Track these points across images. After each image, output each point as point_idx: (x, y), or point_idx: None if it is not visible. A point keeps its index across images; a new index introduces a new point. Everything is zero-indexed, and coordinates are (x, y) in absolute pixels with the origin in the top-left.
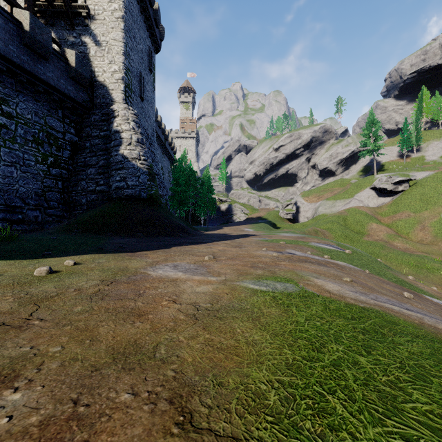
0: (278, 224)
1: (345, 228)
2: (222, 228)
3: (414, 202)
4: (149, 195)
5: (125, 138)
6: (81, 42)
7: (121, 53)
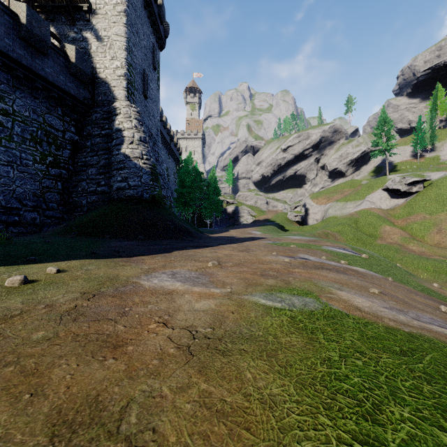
0: (286, 227)
1: (357, 231)
2: (228, 231)
3: (430, 203)
4: (152, 196)
5: (127, 136)
6: (82, 38)
7: (123, 48)
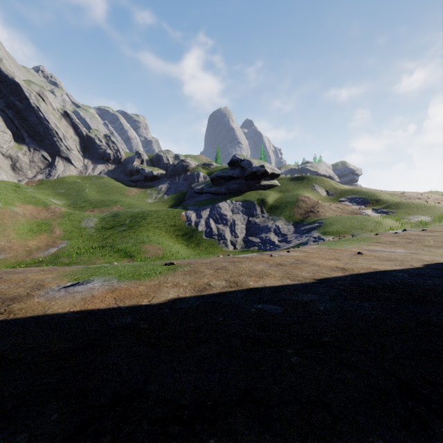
0: None
1: None
2: None
3: None
4: None
5: None
6: None
7: None
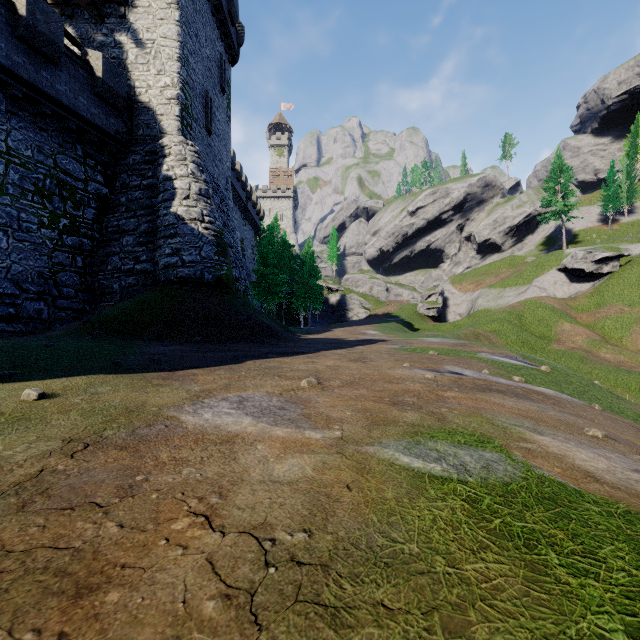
0: (416, 325)
1: (522, 331)
2: (331, 330)
3: (629, 289)
4: (217, 278)
5: (180, 188)
6: (114, 42)
7: (175, 58)
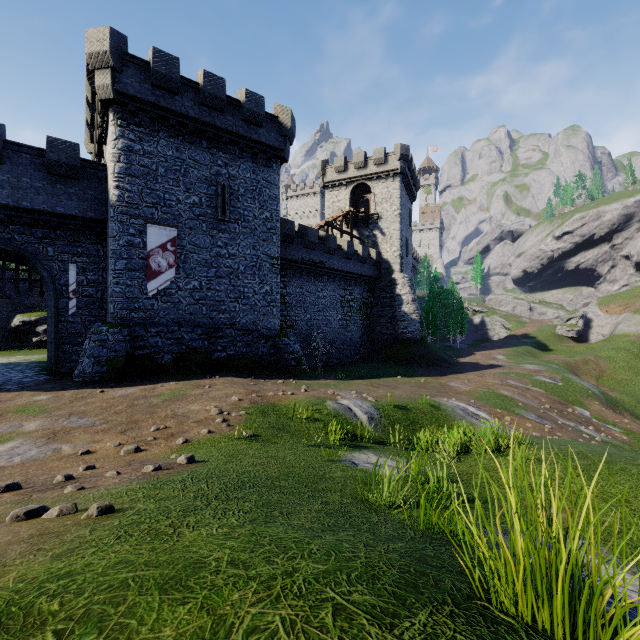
0: (550, 346)
1: (635, 358)
2: (474, 354)
3: None
4: (421, 337)
5: (404, 299)
6: (372, 235)
7: (398, 238)
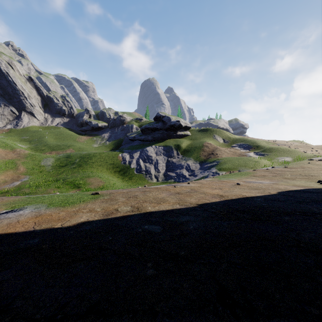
0: None
1: None
2: None
3: None
4: None
5: None
6: None
7: None
